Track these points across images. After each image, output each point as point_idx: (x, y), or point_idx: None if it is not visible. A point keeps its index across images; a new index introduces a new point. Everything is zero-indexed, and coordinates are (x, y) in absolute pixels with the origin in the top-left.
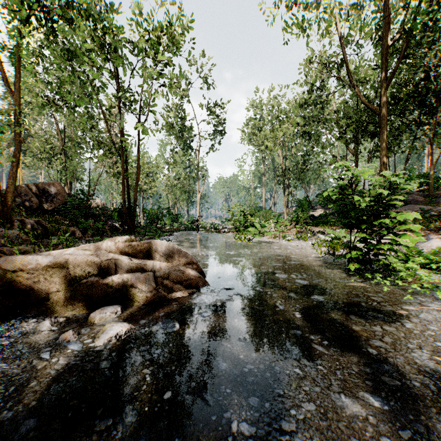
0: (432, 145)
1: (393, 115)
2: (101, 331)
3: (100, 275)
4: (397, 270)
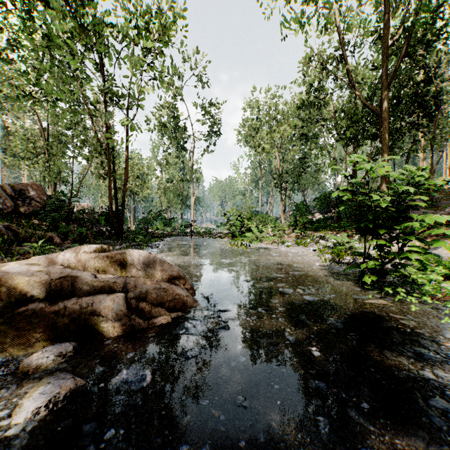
0: (432, 147)
1: (392, 117)
2: (31, 391)
3: (48, 300)
4: (419, 283)
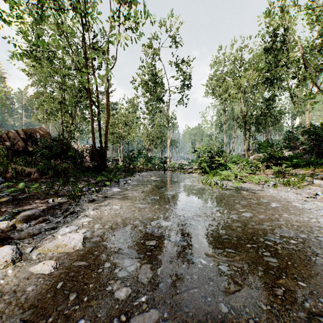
0: None
1: None
2: None
3: None
4: None
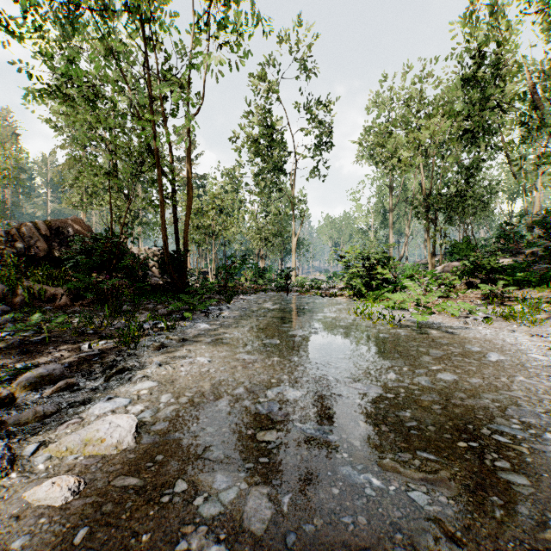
0: None
1: None
2: None
3: None
4: None
